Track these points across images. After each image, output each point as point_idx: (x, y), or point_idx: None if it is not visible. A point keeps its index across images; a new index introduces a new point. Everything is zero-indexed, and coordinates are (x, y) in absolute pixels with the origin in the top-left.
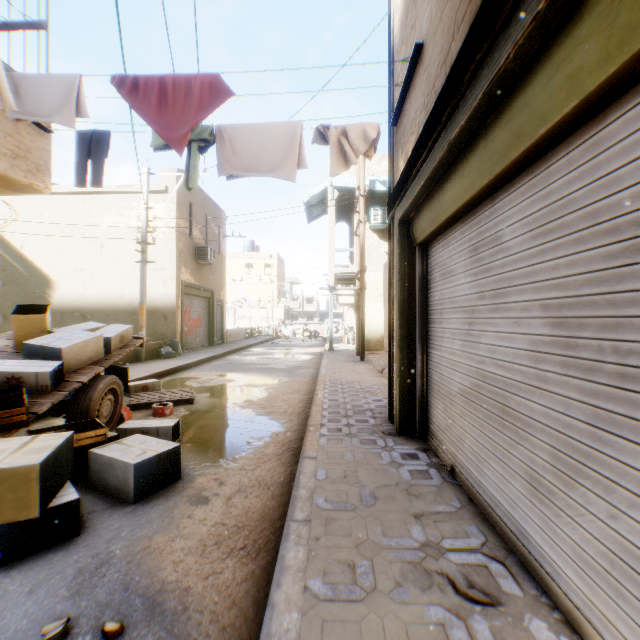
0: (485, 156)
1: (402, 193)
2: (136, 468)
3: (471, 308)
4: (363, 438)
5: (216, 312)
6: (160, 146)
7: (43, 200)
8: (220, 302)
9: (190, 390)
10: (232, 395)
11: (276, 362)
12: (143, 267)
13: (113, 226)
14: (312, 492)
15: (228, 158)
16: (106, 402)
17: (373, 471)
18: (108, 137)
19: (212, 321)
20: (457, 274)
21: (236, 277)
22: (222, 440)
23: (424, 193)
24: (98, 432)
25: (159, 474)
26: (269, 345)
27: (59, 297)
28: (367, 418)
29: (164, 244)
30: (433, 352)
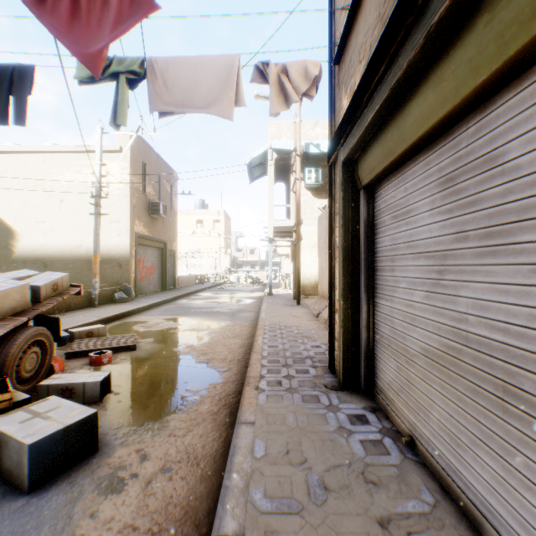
0: (488, 36)
1: (348, 129)
2: (32, 449)
3: (442, 253)
4: (305, 394)
5: (168, 261)
6: (85, 79)
7: (7, 158)
8: (172, 252)
9: (134, 336)
10: (175, 340)
11: (221, 306)
12: (97, 219)
13: (68, 181)
14: (248, 479)
15: (160, 93)
16: (30, 355)
17: (319, 442)
18: (32, 72)
19: (165, 269)
20: (418, 214)
21: (188, 231)
22: (156, 394)
23: (376, 123)
24: (0, 398)
25: (67, 450)
26: (216, 290)
27: (22, 247)
28: (307, 368)
29: (119, 199)
30: (381, 302)
